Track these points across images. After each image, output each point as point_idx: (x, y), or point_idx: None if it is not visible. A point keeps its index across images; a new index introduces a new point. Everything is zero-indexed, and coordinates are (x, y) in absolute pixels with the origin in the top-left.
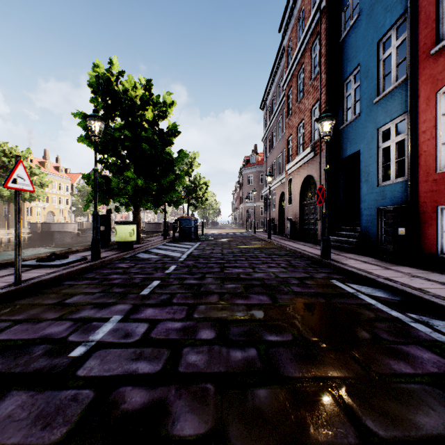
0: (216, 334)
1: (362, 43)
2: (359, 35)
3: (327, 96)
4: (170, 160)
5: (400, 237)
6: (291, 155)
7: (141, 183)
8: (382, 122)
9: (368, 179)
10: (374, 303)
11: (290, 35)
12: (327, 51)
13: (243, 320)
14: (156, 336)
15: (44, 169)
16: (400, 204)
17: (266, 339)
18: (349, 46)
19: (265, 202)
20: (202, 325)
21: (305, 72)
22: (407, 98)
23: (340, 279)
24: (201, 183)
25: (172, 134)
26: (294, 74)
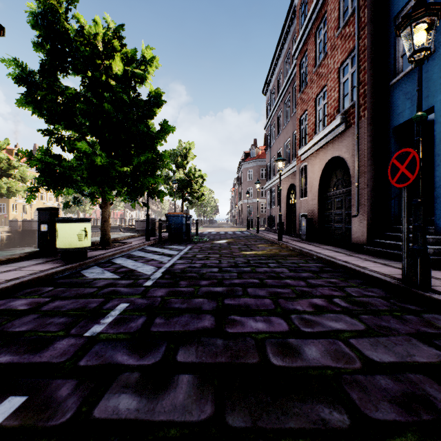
0: None
1: None
2: None
3: (368, 41)
4: (149, 134)
5: None
6: (305, 137)
7: (100, 161)
8: None
9: None
10: None
11: None
12: None
13: None
14: None
15: None
16: None
17: None
18: None
19: (269, 197)
20: None
21: (329, 23)
22: None
23: None
24: (197, 176)
25: (155, 104)
26: (310, 34)
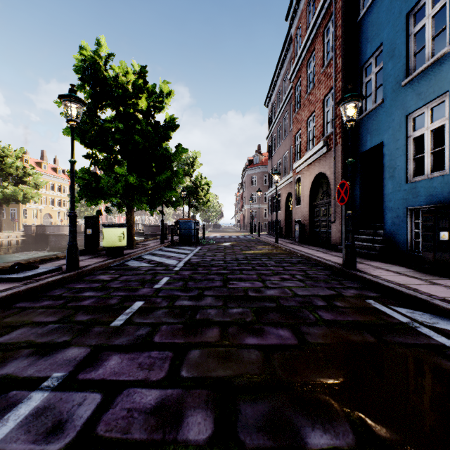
0: (215, 426)
1: (386, 18)
2: (383, 9)
3: (342, 83)
4: (167, 155)
5: (442, 243)
6: (299, 152)
7: (133, 180)
8: (412, 106)
9: (394, 175)
10: (449, 344)
11: (298, 22)
12: (343, 32)
13: (260, 384)
14: (106, 433)
15: (40, 170)
16: (438, 203)
17: (308, 442)
18: (369, 25)
19: (270, 204)
20: (192, 399)
21: (316, 60)
22: (448, 75)
23: (378, 299)
24: (203, 184)
25: (170, 128)
26: (303, 64)
